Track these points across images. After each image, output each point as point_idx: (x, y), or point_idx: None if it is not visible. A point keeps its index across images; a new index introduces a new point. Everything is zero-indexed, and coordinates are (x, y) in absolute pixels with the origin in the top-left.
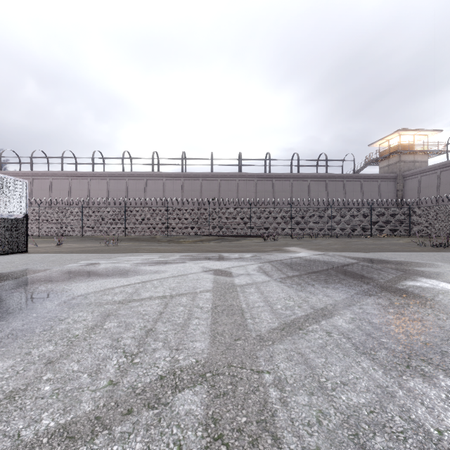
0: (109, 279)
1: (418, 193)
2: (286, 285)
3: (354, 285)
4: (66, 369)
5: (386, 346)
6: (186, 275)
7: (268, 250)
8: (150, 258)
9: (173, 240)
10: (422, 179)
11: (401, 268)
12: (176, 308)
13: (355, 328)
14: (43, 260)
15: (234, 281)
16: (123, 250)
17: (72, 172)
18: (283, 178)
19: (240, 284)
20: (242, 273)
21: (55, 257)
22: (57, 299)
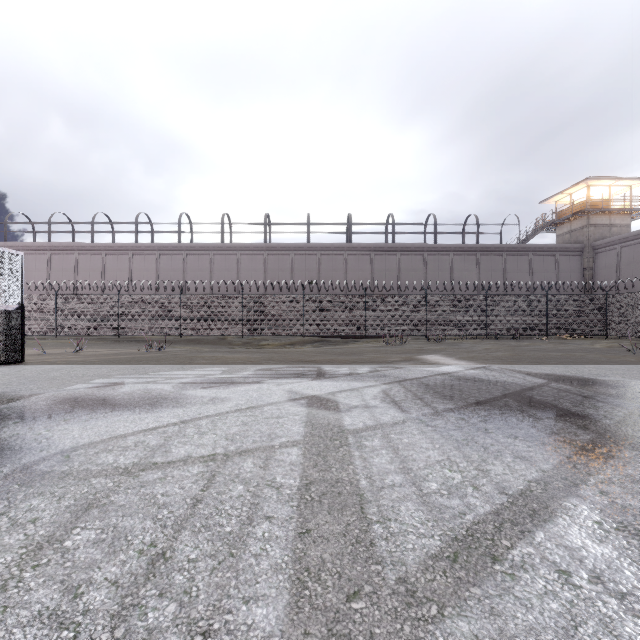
0: (126, 415)
1: (617, 272)
2: (437, 432)
3: (562, 433)
4: None
5: None
6: (260, 409)
7: (395, 360)
8: (207, 374)
9: (251, 342)
10: (624, 252)
11: (627, 395)
12: (228, 487)
13: (619, 558)
14: (39, 377)
15: (343, 421)
16: (170, 360)
17: (107, 244)
18: (412, 252)
19: (354, 428)
20: (355, 405)
21: (60, 372)
22: (11, 462)
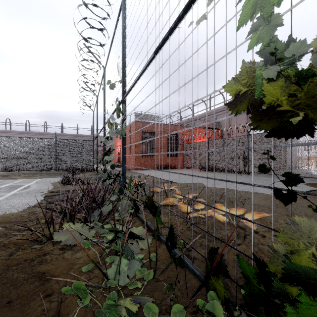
0: None
1: None
2: None
3: None
4: None
5: None
6: None
7: None
8: None
9: None
10: None
11: None
12: None
13: None
14: None
15: None
16: None
17: None
18: (84, 137)
19: None
20: None
21: None
22: None
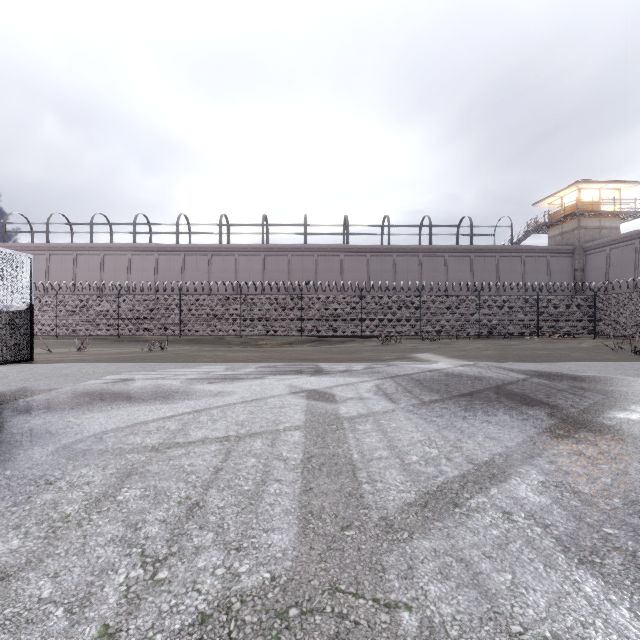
0: (144, 406)
1: (606, 273)
2: (422, 418)
3: (530, 419)
4: (28, 595)
5: (617, 544)
6: (264, 400)
7: (389, 358)
8: (211, 371)
9: (249, 342)
10: (613, 253)
11: (597, 388)
12: (243, 460)
13: (552, 504)
14: (52, 374)
15: (339, 410)
16: (174, 358)
17: (106, 245)
18: (408, 253)
19: (349, 416)
20: (350, 397)
21: (71, 369)
22: (53, 443)
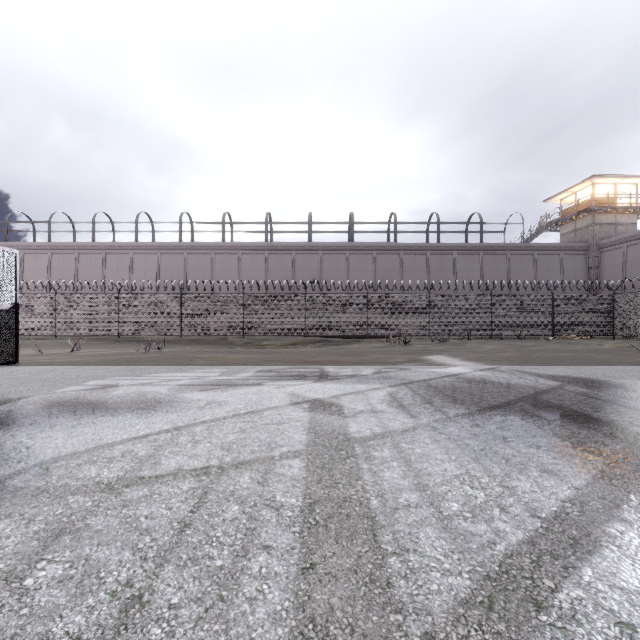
0: (116, 421)
1: (623, 271)
2: (452, 441)
3: (588, 442)
4: None
5: None
6: (260, 414)
7: (400, 361)
8: (205, 375)
9: (252, 342)
10: (630, 251)
11: None
12: (221, 508)
13: None
14: (31, 378)
15: (348, 428)
16: (169, 360)
17: (107, 244)
18: (415, 251)
19: (361, 436)
20: (361, 409)
21: (54, 373)
22: None
